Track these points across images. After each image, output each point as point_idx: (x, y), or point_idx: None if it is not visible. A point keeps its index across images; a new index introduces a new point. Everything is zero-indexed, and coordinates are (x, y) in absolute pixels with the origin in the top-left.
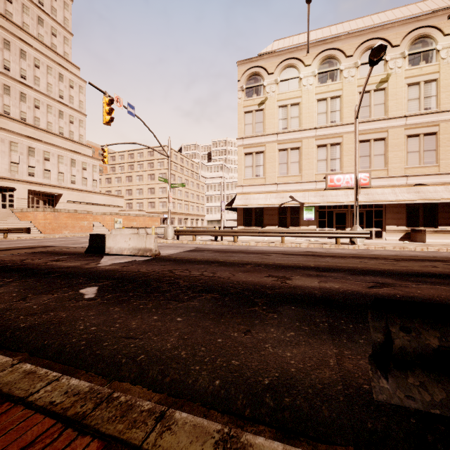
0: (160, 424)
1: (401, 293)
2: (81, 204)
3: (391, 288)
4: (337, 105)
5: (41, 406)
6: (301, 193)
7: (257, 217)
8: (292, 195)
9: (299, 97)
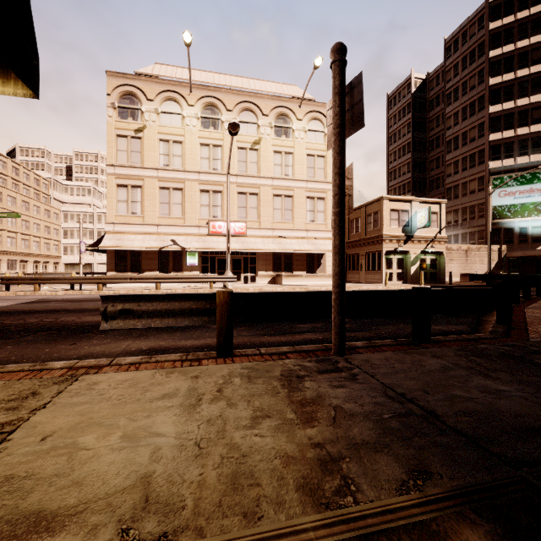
0: None
1: None
2: None
3: None
4: (219, 153)
5: None
6: (184, 237)
7: (134, 261)
8: (175, 238)
9: (183, 136)
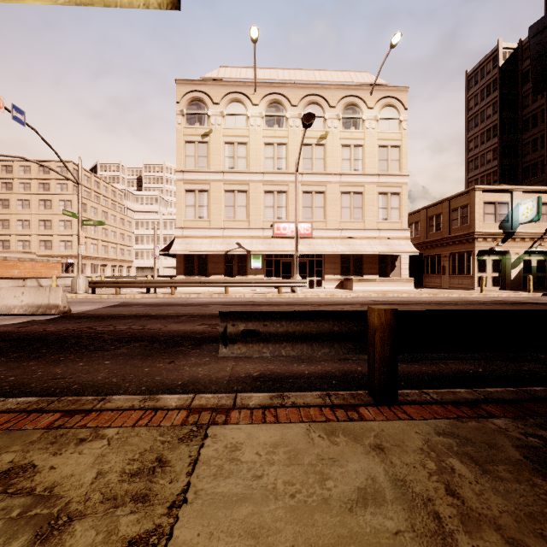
0: (103, 401)
1: None
2: None
3: None
4: (283, 152)
5: (1, 411)
6: (249, 240)
7: (201, 265)
8: (240, 241)
9: (247, 136)
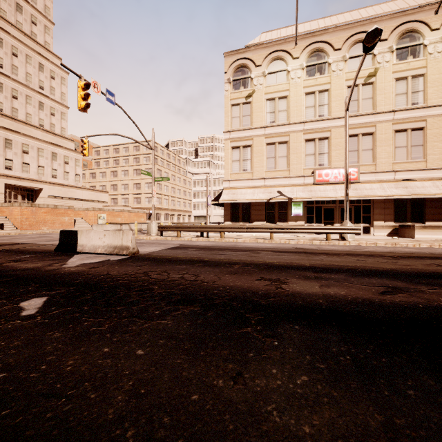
0: None
1: (423, 301)
2: (63, 199)
3: (407, 294)
4: (325, 98)
5: None
6: (290, 188)
7: (244, 213)
8: (280, 190)
9: (287, 90)
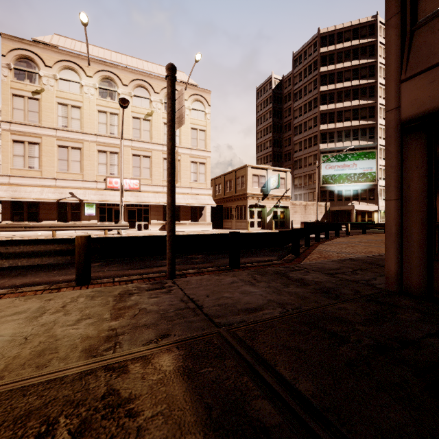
0: None
1: None
2: None
3: None
4: (115, 120)
5: None
6: (83, 191)
7: (31, 211)
8: (73, 191)
9: (81, 102)
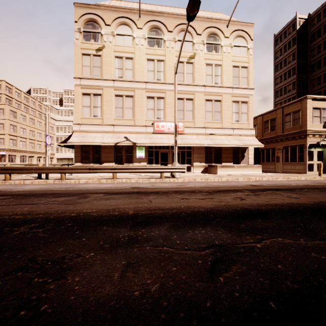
0: None
1: (268, 285)
2: None
3: (242, 264)
4: (161, 67)
5: None
6: (134, 135)
7: (95, 155)
8: (127, 135)
9: (133, 53)
